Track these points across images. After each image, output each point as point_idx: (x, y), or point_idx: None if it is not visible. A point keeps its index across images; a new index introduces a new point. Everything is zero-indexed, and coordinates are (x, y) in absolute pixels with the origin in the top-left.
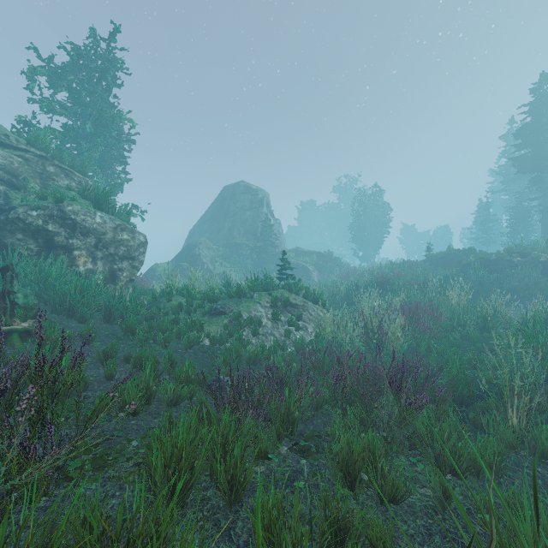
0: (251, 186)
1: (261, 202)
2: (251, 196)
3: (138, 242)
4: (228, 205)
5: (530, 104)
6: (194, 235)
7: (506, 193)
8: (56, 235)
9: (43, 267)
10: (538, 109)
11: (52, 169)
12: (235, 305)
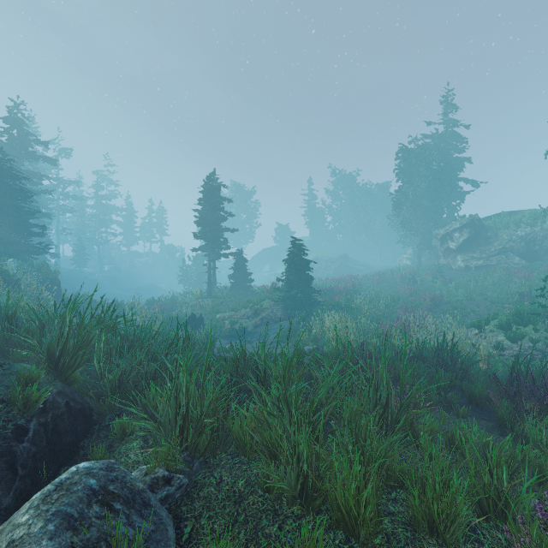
0: None
1: None
2: None
3: None
4: None
5: None
6: None
7: None
8: None
9: None
10: None
11: None
12: None
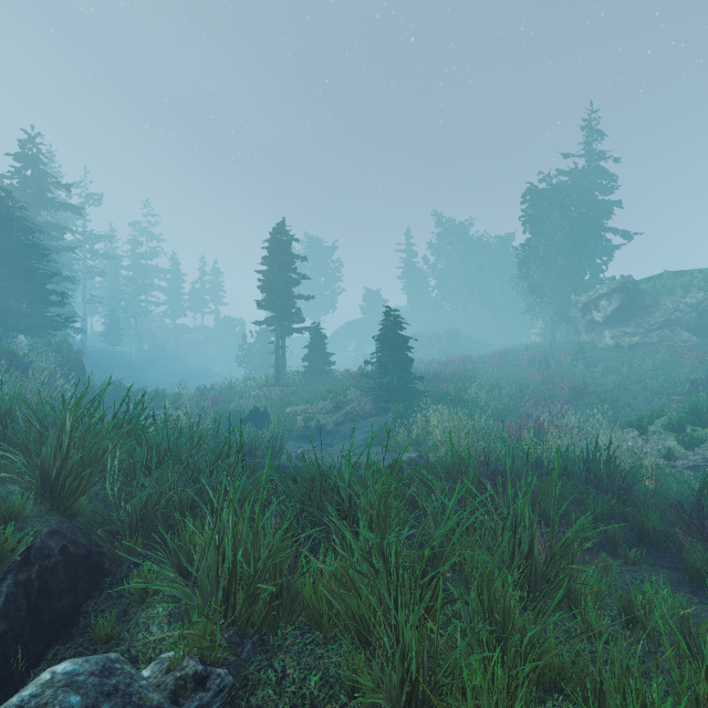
0: None
1: None
2: None
3: None
4: None
5: None
6: None
7: None
8: None
9: None
10: None
11: None
12: None
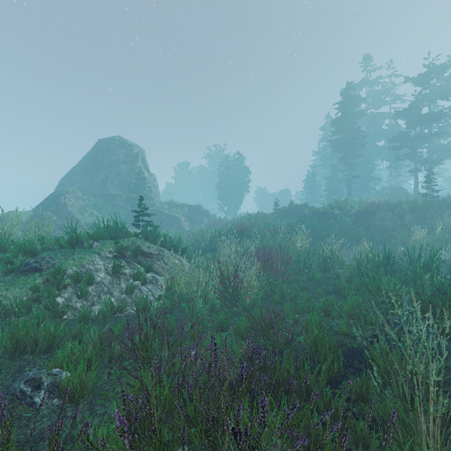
0: (126, 141)
1: (136, 157)
2: (126, 150)
3: None
4: (102, 157)
5: (340, 103)
6: (64, 184)
7: (325, 167)
8: None
9: None
10: (345, 107)
11: None
12: (64, 257)
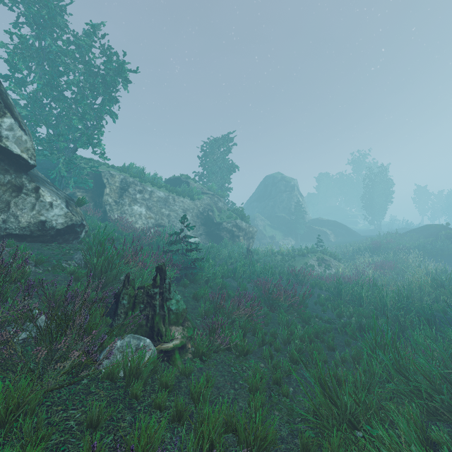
0: (285, 176)
1: (293, 188)
2: (285, 183)
3: (255, 231)
4: (270, 189)
5: None
6: (248, 209)
7: None
8: (235, 232)
9: (241, 245)
10: None
11: (216, 199)
12: (302, 259)
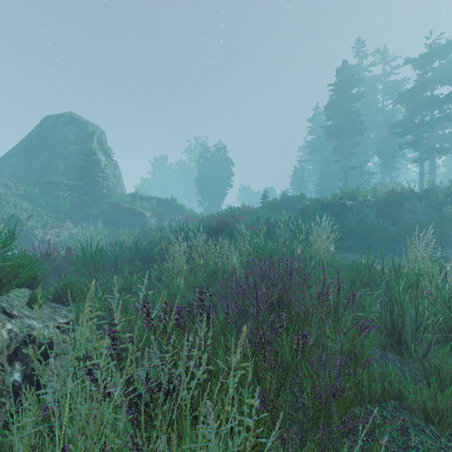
0: (79, 117)
1: (90, 136)
2: (78, 129)
3: None
4: (46, 136)
5: (336, 84)
6: None
7: (313, 162)
8: None
9: None
10: (341, 88)
11: None
12: None
